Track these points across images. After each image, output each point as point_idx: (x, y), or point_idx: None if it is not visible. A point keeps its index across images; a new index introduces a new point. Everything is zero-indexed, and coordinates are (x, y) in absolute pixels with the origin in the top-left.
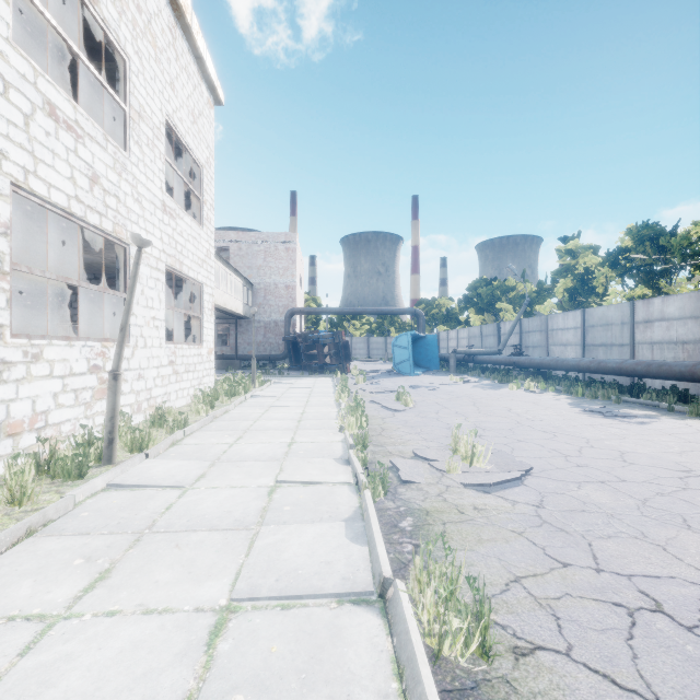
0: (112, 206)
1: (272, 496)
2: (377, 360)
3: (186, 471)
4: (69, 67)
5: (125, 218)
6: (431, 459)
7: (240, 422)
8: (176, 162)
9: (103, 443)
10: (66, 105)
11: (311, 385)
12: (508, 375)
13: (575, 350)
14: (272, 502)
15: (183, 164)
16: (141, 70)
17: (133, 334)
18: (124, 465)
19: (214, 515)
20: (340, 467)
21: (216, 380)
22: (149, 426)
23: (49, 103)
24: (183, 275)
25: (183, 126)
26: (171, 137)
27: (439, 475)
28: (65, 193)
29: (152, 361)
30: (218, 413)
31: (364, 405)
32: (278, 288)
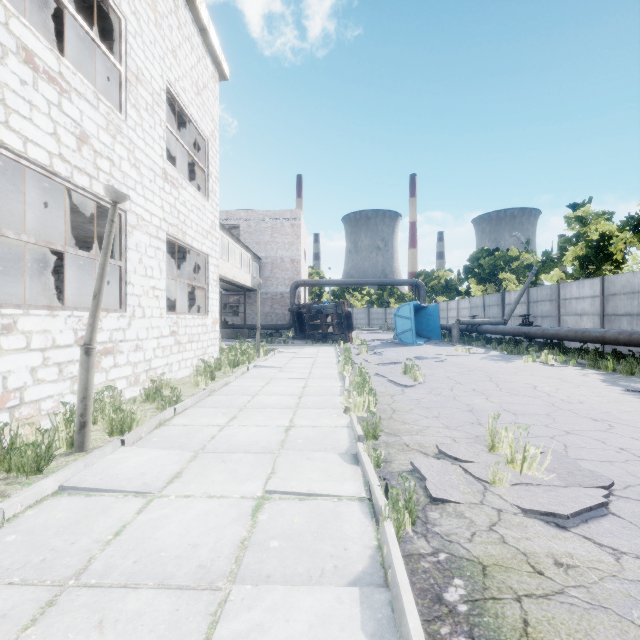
0: (104, 169)
1: (257, 516)
2: (378, 329)
3: (160, 467)
4: (84, 50)
5: (120, 182)
6: (463, 460)
7: (237, 397)
8: (183, 137)
9: (75, 426)
10: (47, 54)
11: (314, 355)
12: (518, 346)
13: (593, 320)
14: (256, 530)
15: (189, 139)
16: (139, 32)
17: (130, 303)
18: (89, 457)
19: (173, 553)
20: (347, 468)
21: (223, 348)
22: (143, 400)
23: (25, 49)
24: (186, 245)
25: (186, 96)
26: (178, 113)
27: (480, 487)
28: (45, 149)
29: (152, 331)
30: (216, 386)
31: (370, 380)
32: (284, 262)
